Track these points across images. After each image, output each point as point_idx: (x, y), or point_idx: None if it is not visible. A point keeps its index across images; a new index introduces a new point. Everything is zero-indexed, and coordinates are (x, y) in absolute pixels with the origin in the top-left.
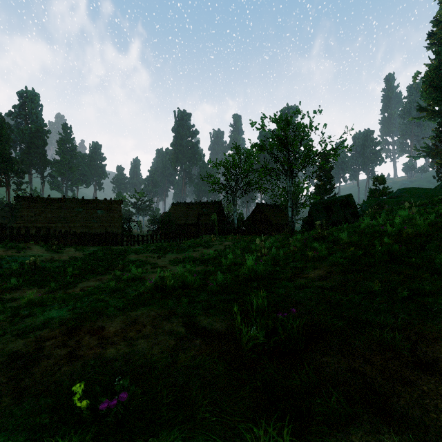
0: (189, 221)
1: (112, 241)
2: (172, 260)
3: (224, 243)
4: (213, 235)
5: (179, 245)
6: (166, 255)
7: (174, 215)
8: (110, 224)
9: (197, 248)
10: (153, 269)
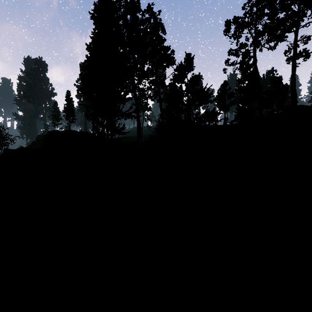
0: None
1: None
2: None
3: None
4: None
5: None
6: None
7: None
8: None
9: None
10: None
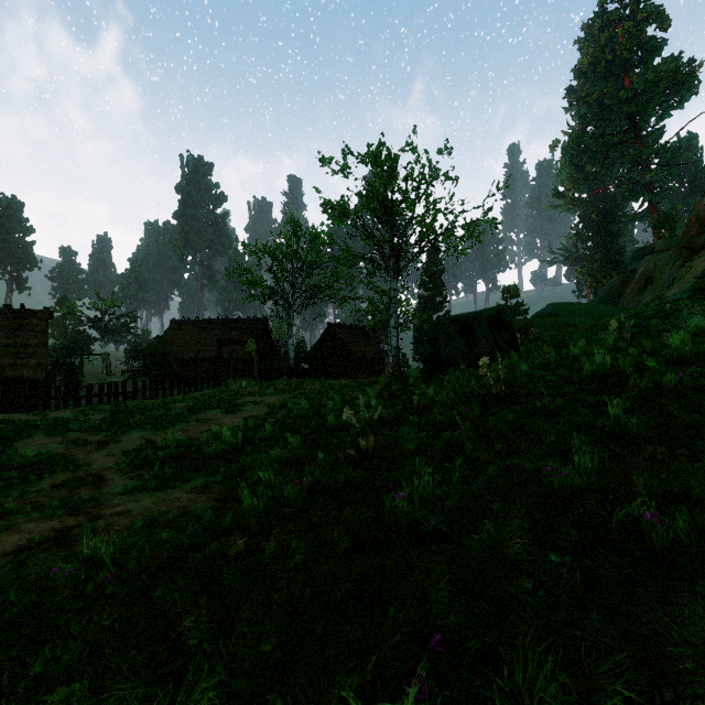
0: (205, 353)
1: (2, 401)
2: (132, 450)
3: (268, 399)
4: (250, 380)
5: (169, 406)
6: (124, 435)
7: (175, 342)
8: (16, 361)
9: (207, 414)
10: (57, 491)
